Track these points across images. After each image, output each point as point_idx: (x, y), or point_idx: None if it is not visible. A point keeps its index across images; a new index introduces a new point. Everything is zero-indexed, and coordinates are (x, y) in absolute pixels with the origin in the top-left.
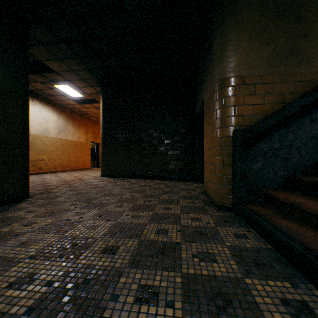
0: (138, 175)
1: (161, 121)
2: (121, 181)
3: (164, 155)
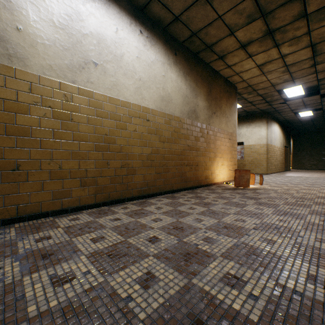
0: (311, 169)
1: (323, 147)
2: (305, 170)
3: (324, 161)
